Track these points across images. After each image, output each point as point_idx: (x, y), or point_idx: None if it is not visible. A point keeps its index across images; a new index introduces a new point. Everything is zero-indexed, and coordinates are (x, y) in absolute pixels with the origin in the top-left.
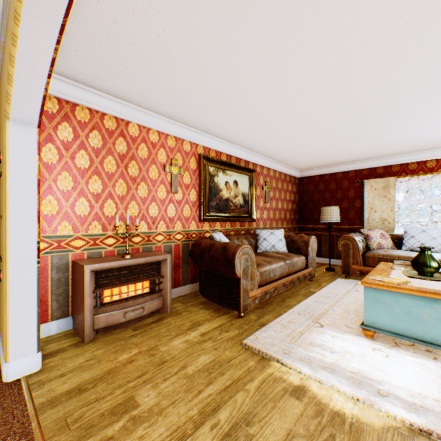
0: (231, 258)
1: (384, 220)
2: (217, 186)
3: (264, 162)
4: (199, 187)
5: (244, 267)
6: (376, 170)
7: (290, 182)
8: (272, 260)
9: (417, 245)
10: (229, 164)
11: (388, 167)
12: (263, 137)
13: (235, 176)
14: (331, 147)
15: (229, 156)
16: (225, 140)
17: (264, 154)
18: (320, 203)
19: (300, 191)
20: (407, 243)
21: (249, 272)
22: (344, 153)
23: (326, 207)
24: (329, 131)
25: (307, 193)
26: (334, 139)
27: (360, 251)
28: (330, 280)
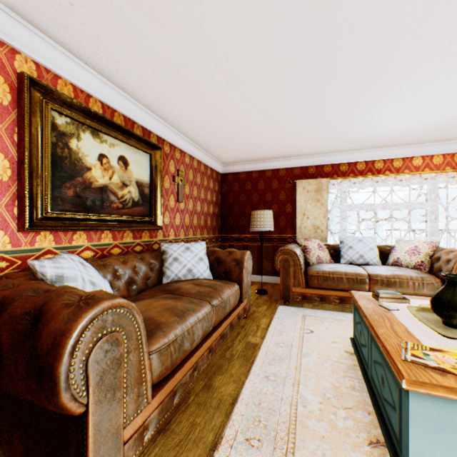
0: (50, 355)
1: (317, 227)
2: (78, 158)
3: (177, 141)
4: (19, 149)
5: (105, 369)
6: (308, 170)
7: (212, 177)
8: (188, 305)
9: (356, 257)
10: (107, 121)
11: (321, 166)
12: (172, 78)
13: (122, 148)
14: (268, 127)
15: (110, 110)
16: (97, 69)
17: (177, 125)
18: (248, 207)
19: (224, 191)
20: (346, 255)
21: (125, 372)
22: (280, 141)
23: (258, 211)
24: (275, 90)
25: (232, 193)
26: (277, 110)
27: (303, 269)
28: (269, 313)
